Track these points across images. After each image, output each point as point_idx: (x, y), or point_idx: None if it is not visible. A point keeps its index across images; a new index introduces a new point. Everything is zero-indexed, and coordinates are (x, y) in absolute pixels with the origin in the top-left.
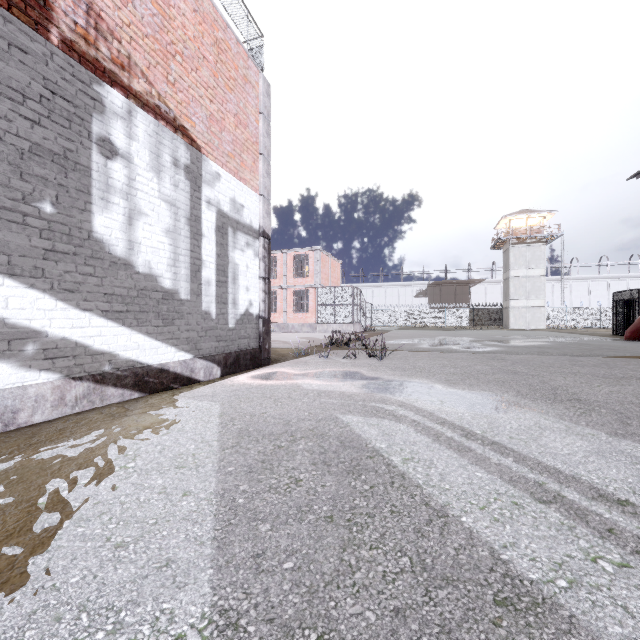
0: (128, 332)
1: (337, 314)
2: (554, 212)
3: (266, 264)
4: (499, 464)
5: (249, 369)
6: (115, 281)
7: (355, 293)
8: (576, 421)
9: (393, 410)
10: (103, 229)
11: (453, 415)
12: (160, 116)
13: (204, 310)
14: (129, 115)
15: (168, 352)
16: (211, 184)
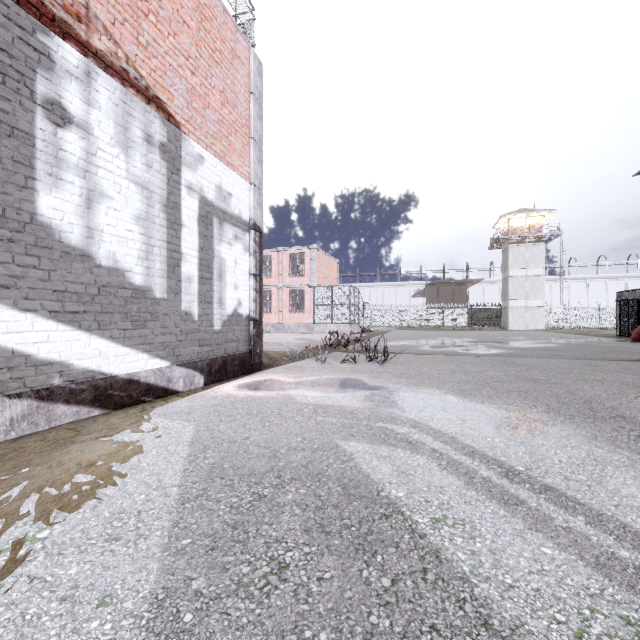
0: (86, 337)
1: (334, 314)
2: (553, 211)
3: (257, 260)
4: (569, 529)
5: (238, 376)
6: (68, 275)
7: (353, 293)
8: (637, 450)
9: (406, 433)
10: (51, 212)
11: (481, 441)
12: (128, 83)
13: (184, 310)
14: (87, 77)
15: (139, 359)
16: (193, 167)
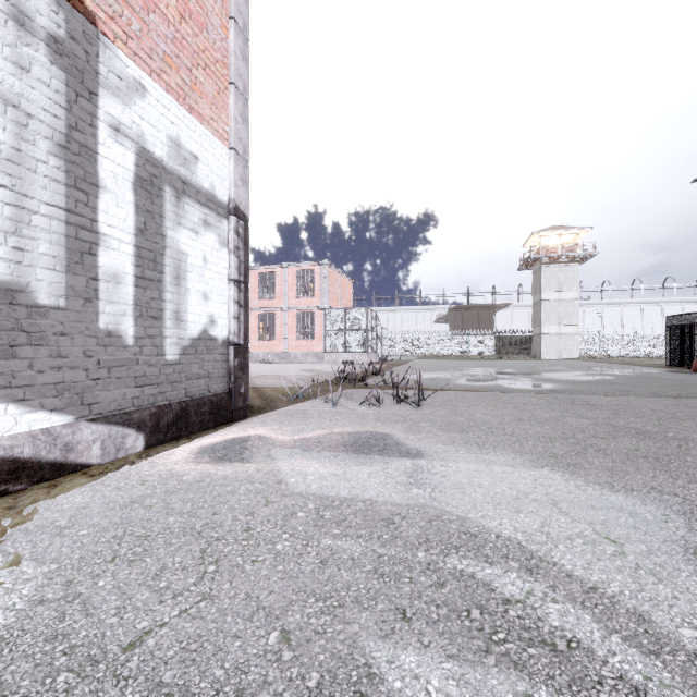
0: None
1: (348, 341)
2: (589, 229)
3: (241, 260)
4: None
5: (208, 429)
6: None
7: (370, 316)
8: None
9: (524, 600)
10: None
11: None
12: None
13: (105, 329)
14: None
15: None
16: (123, 97)
